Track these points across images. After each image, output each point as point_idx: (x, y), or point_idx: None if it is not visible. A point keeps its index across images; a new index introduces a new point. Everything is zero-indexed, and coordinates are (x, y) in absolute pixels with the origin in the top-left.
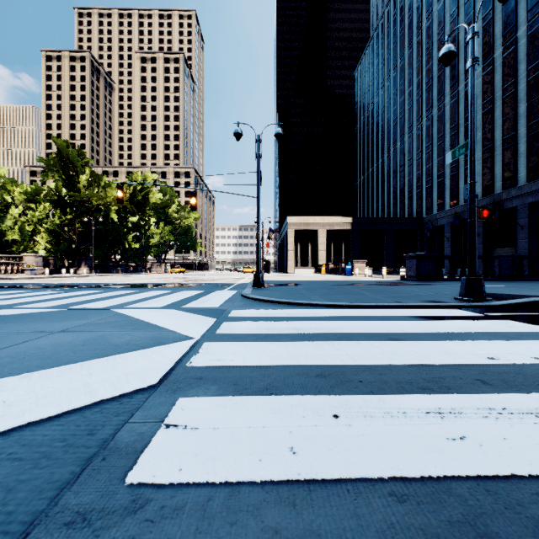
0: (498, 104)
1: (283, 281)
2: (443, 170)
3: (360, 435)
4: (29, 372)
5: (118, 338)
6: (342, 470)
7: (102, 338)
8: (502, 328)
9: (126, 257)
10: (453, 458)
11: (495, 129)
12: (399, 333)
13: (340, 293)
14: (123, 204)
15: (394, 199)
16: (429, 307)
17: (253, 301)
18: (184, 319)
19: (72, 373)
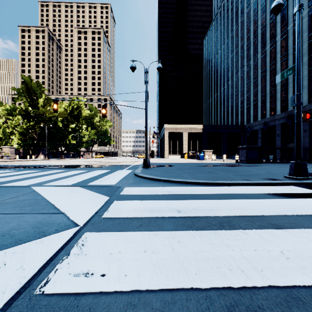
0: (290, 57)
1: (162, 163)
2: (256, 97)
3: None
4: None
5: (2, 225)
6: None
7: None
8: None
9: (68, 148)
10: None
11: None
12: (273, 215)
13: (202, 172)
14: (65, 116)
15: (227, 114)
16: (272, 184)
17: (141, 178)
18: (82, 198)
19: None
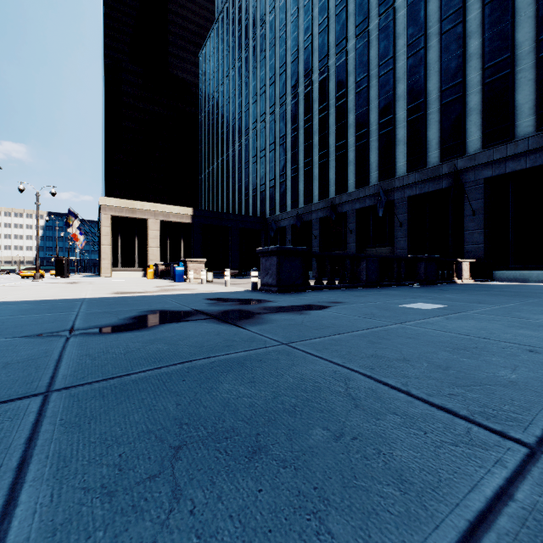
0: (333, 112)
1: None
2: (285, 171)
3: None
4: None
5: None
6: None
7: None
8: None
9: None
10: None
11: (330, 135)
12: None
13: None
14: None
15: (239, 197)
16: None
17: None
18: None
19: None
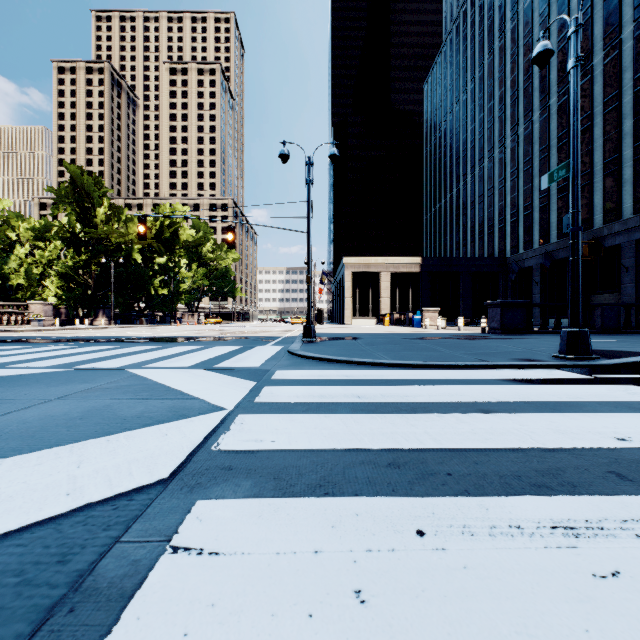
0: (598, 121)
1: (339, 334)
2: (531, 201)
3: (459, 568)
4: (1, 458)
5: (128, 409)
6: (440, 637)
7: (107, 409)
8: (623, 396)
9: (152, 305)
10: (611, 614)
11: (594, 151)
12: (490, 402)
13: (409, 349)
14: (148, 242)
15: (472, 235)
16: (522, 367)
17: (302, 358)
18: (216, 383)
19: (56, 460)
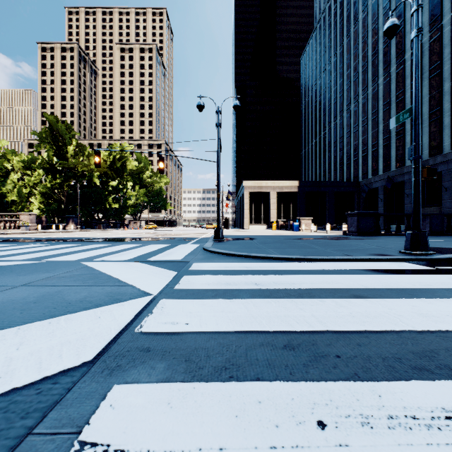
0: (426, 83)
1: (240, 236)
2: (377, 141)
3: None
4: None
5: (74, 294)
6: None
7: (58, 294)
8: None
9: (107, 215)
10: None
11: (423, 104)
12: (360, 288)
13: (292, 246)
14: (104, 170)
15: (334, 166)
16: (378, 260)
17: (213, 254)
18: (146, 272)
19: (0, 342)
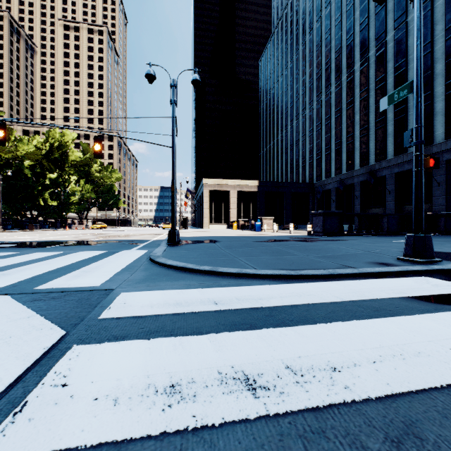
0: (372, 94)
1: (200, 237)
2: (330, 145)
3: None
4: None
5: None
6: None
7: None
8: None
9: (44, 213)
10: None
11: (370, 113)
12: None
13: (266, 252)
14: (38, 159)
15: (291, 167)
16: (390, 274)
17: (161, 268)
18: None
19: None
